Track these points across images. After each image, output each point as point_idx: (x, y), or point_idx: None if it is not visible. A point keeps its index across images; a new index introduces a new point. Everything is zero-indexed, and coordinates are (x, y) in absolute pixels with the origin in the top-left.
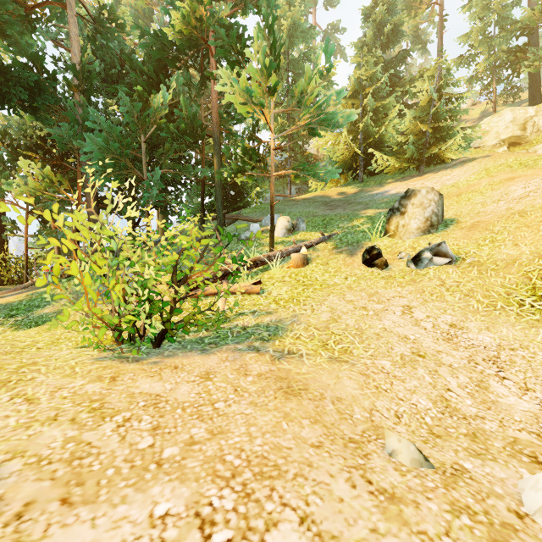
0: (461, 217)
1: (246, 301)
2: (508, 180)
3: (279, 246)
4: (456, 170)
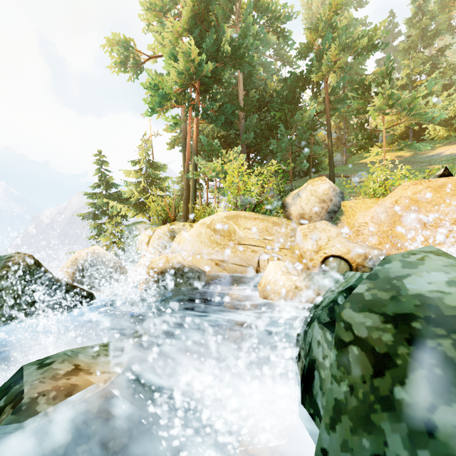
0: None
1: None
2: None
3: None
4: None
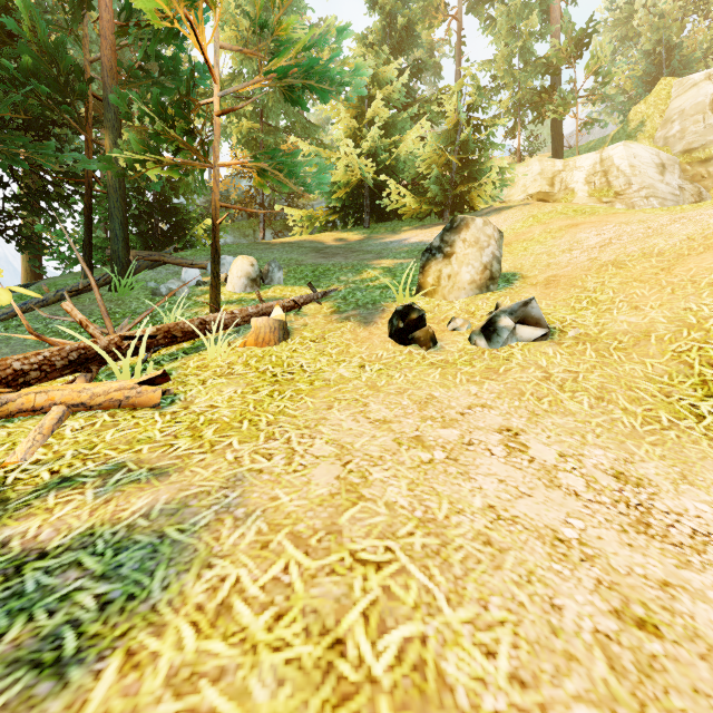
0: (526, 270)
1: (113, 429)
2: (571, 227)
3: (233, 307)
4: (492, 218)
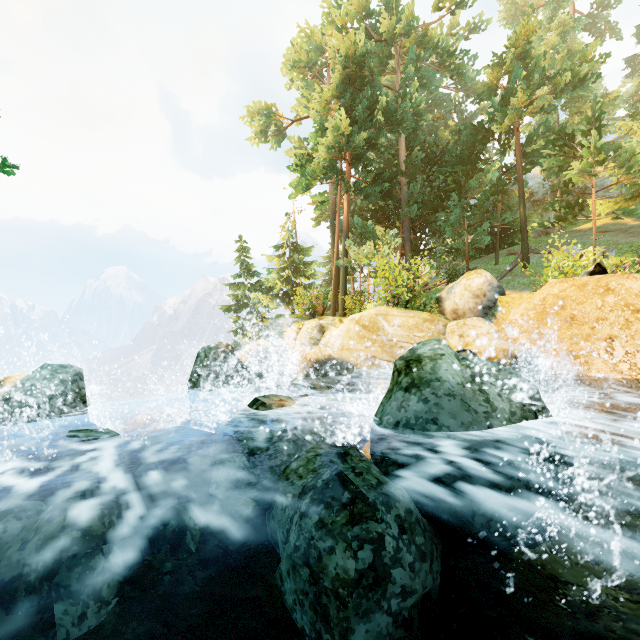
0: None
1: None
2: None
3: None
4: None
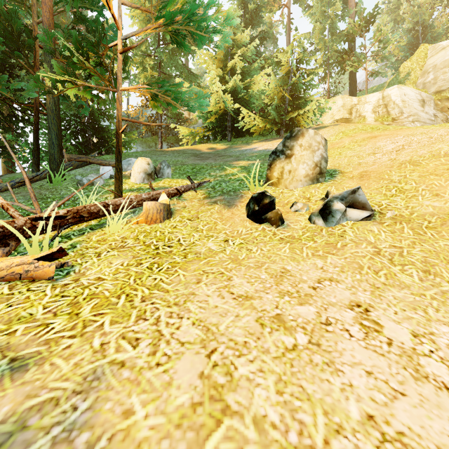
0: (343, 167)
1: (3, 304)
2: (371, 138)
3: (133, 194)
4: None
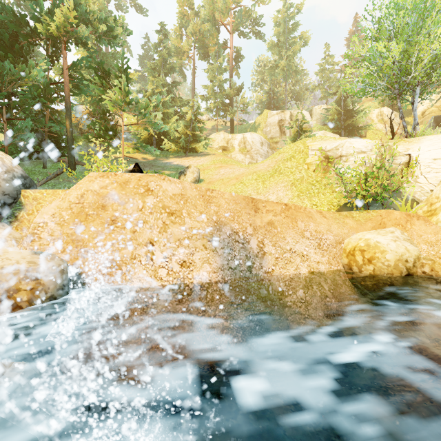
0: (205, 179)
1: None
2: (220, 167)
3: None
4: (202, 158)
